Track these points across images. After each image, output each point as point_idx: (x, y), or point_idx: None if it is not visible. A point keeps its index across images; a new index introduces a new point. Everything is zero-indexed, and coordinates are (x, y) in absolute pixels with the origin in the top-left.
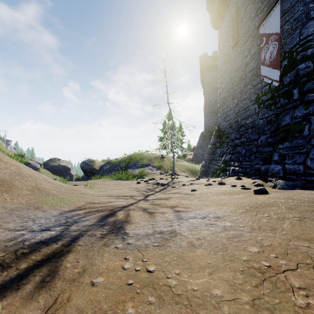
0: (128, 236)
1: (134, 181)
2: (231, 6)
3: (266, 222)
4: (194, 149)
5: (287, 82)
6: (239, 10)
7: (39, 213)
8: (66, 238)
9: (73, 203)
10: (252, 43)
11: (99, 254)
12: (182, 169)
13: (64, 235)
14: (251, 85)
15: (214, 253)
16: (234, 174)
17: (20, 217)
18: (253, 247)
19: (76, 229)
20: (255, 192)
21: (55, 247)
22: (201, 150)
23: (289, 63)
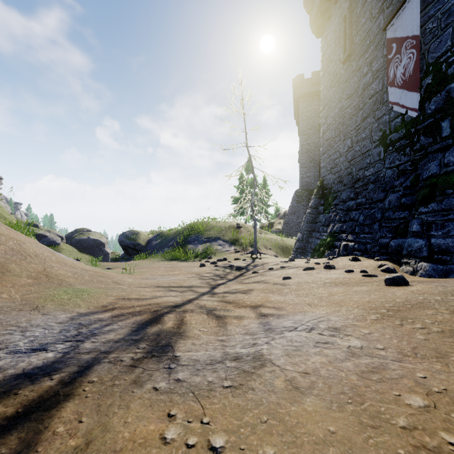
0: (179, 364)
1: (196, 263)
2: (342, 0)
3: (423, 341)
4: (284, 216)
5: (432, 110)
6: (354, 5)
7: (37, 317)
8: (70, 367)
9: (96, 299)
10: (375, 54)
11: (122, 404)
12: (268, 245)
13: (67, 361)
14: (373, 117)
15: (339, 408)
16: (347, 252)
17: (3, 324)
18: (414, 395)
19: (90, 349)
20: (387, 282)
21: (46, 385)
22: (295, 217)
23: (435, 80)
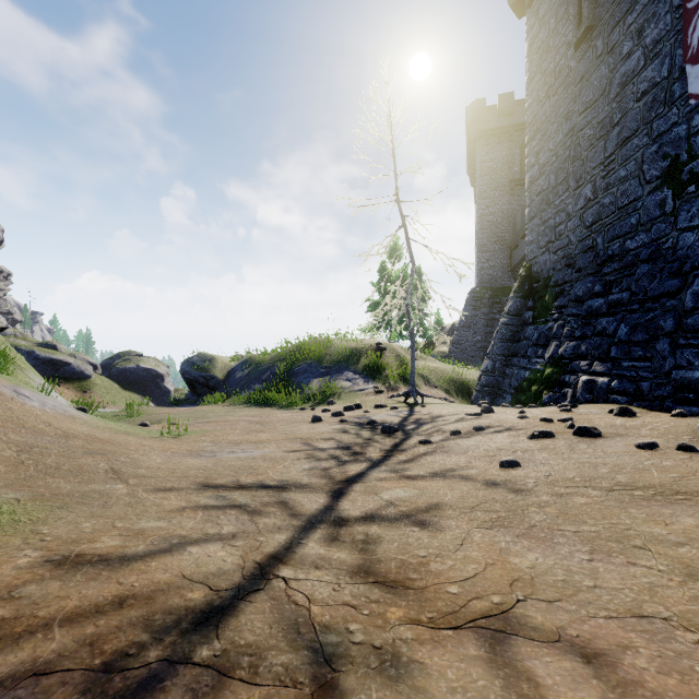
0: None
1: (306, 413)
2: None
3: None
4: (452, 331)
5: None
6: None
7: None
8: None
9: None
10: (652, 10)
11: None
12: (431, 379)
13: None
14: (646, 134)
15: None
16: (594, 396)
17: None
18: None
19: None
20: None
21: None
22: (470, 333)
23: None
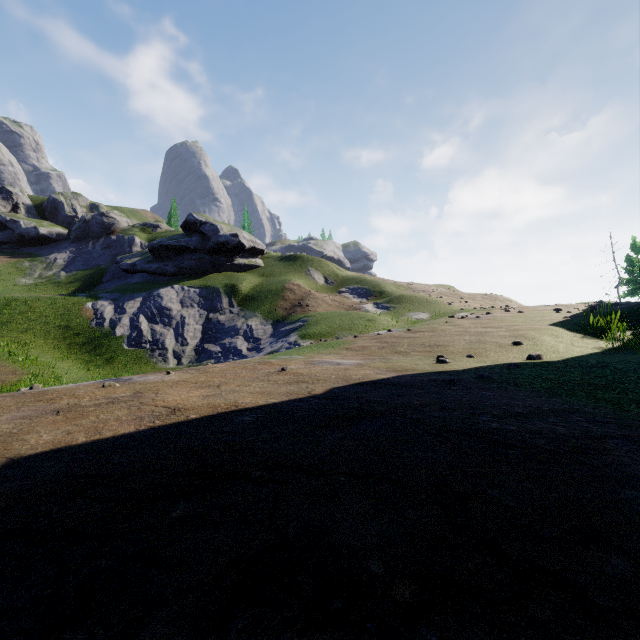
0: None
1: None
2: None
3: None
4: None
5: None
6: None
7: None
8: None
9: None
10: None
11: None
12: None
13: None
14: None
15: None
16: None
17: None
18: None
19: None
20: None
21: None
22: None
23: None
